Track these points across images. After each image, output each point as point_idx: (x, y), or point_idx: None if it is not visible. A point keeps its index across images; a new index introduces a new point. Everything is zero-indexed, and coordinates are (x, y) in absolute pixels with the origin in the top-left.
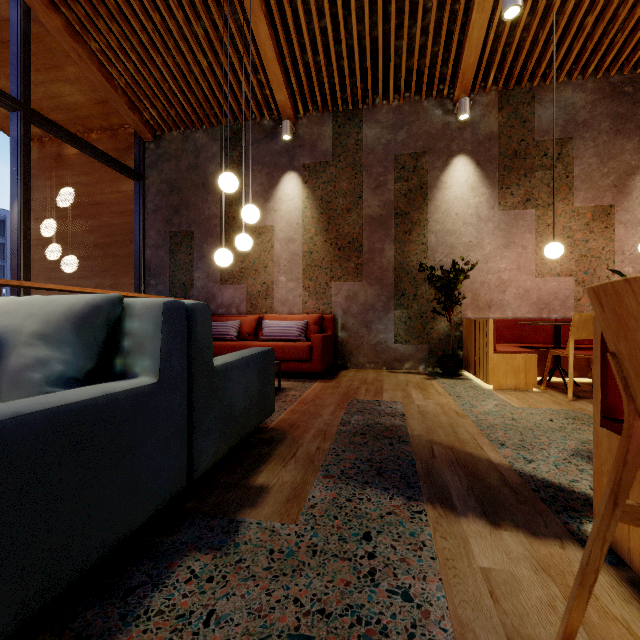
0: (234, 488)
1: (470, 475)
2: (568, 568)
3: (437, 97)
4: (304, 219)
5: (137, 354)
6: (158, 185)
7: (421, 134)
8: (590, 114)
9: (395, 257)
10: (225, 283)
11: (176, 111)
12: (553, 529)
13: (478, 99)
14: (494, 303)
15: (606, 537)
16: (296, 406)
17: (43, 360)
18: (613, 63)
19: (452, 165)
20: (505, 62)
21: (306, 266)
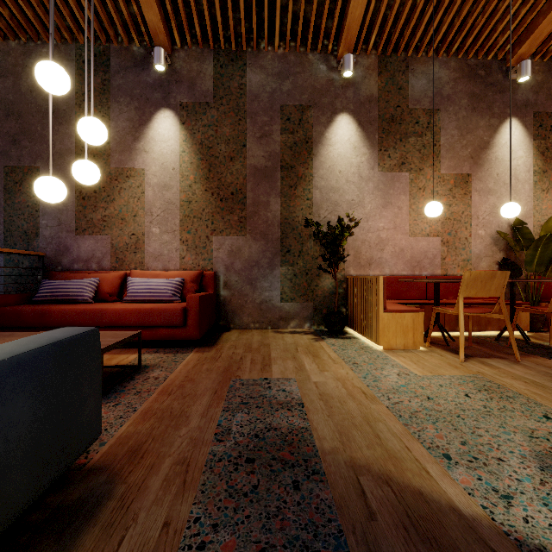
0: None
1: None
2: None
3: (322, 52)
4: (181, 164)
5: None
6: None
7: (306, 87)
8: (453, 90)
9: (280, 211)
10: (83, 233)
11: (12, 14)
12: None
13: (360, 60)
14: (374, 261)
15: None
16: (154, 401)
17: None
18: (471, 46)
19: (336, 122)
20: (386, 25)
21: (184, 217)
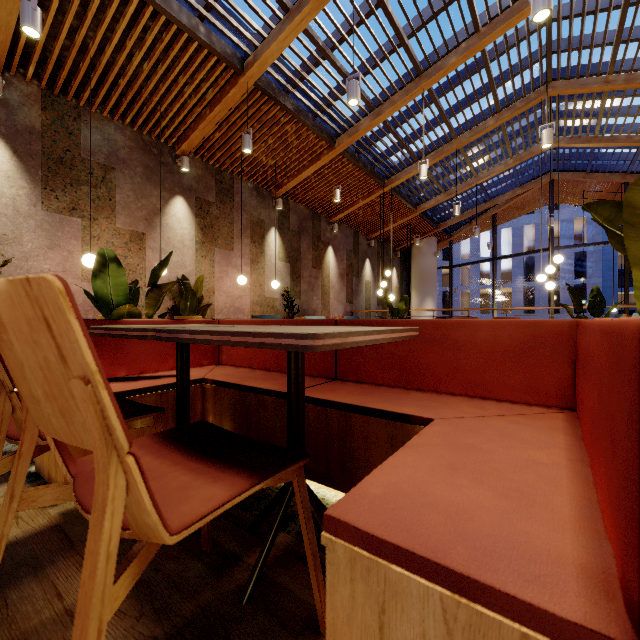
0: None
1: None
2: None
3: None
4: None
5: None
6: None
7: None
8: (129, 156)
9: None
10: None
11: None
12: None
13: (16, 83)
14: None
15: None
16: None
17: None
18: (145, 125)
19: None
20: (47, 65)
21: None
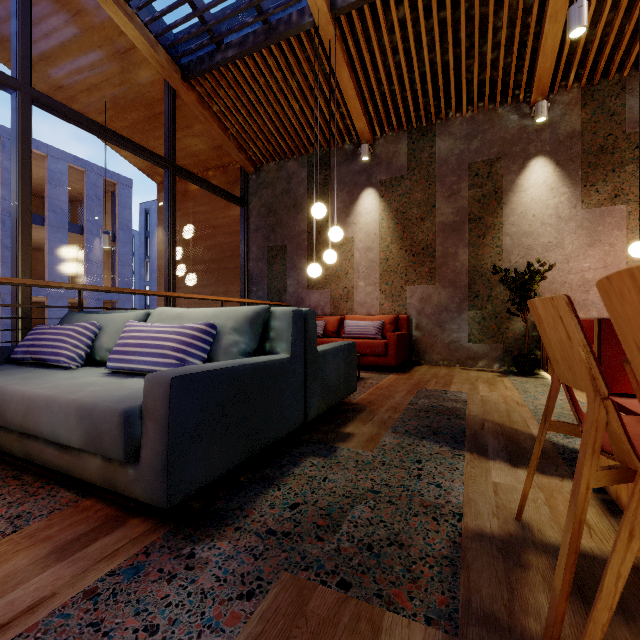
0: (331, 432)
1: (509, 441)
2: (558, 489)
3: (512, 103)
4: (381, 230)
5: (278, 341)
6: (258, 209)
7: (495, 141)
8: None
9: (468, 260)
10: (312, 288)
11: (273, 146)
12: (560, 472)
13: (558, 99)
14: (576, 303)
15: (541, 439)
16: (373, 390)
17: (237, 342)
18: None
19: (529, 168)
20: (587, 59)
21: (382, 272)
